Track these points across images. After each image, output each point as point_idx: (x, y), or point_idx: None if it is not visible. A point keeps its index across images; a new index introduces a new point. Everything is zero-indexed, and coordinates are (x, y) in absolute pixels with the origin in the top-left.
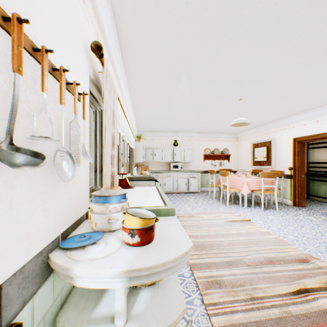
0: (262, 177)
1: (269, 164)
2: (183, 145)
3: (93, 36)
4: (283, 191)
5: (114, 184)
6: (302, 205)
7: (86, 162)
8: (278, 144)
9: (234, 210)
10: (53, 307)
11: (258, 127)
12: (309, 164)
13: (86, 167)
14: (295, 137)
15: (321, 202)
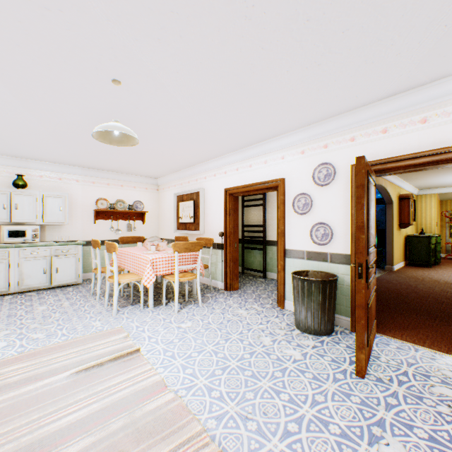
0: (176, 252)
1: (197, 227)
2: (45, 189)
3: None
4: (214, 268)
5: None
6: (235, 287)
7: None
8: (208, 197)
9: (125, 321)
10: None
11: (184, 170)
12: (245, 228)
13: None
14: (227, 187)
15: (256, 277)
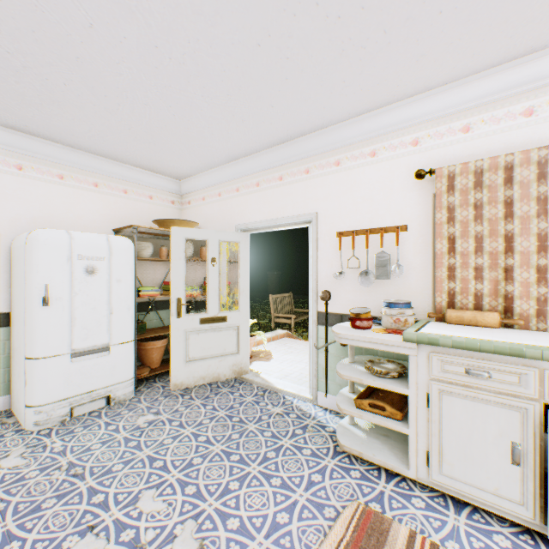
0: None
1: None
2: None
3: (445, 147)
4: None
5: (511, 312)
6: None
7: (423, 277)
8: None
9: None
10: (370, 349)
11: None
12: None
13: (421, 281)
14: None
15: None
